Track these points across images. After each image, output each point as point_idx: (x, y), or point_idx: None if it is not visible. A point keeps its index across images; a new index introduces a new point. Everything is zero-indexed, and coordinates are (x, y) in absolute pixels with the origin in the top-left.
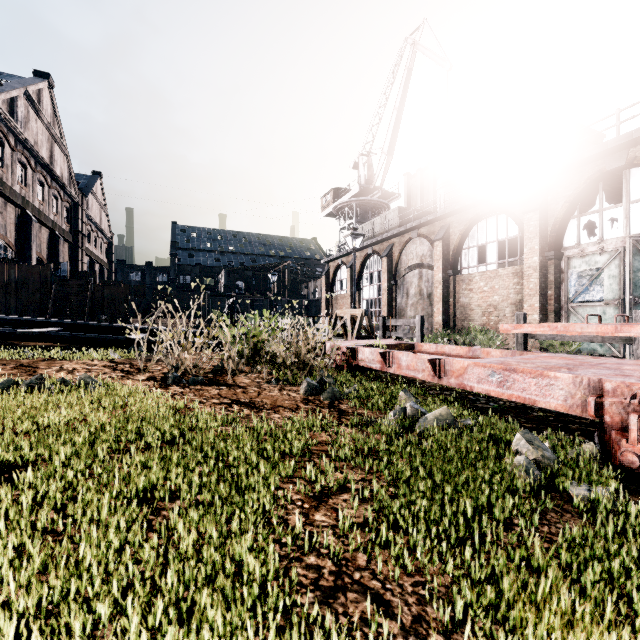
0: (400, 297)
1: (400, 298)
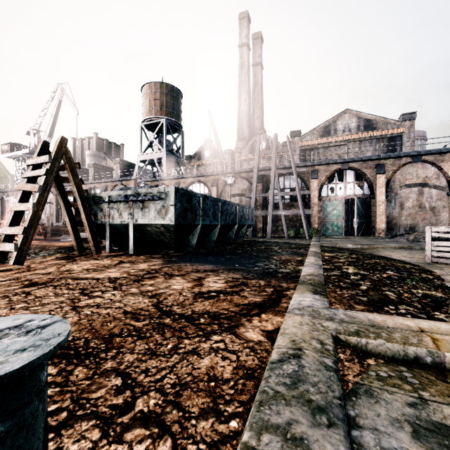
0: (43, 214)
1: (43, 215)
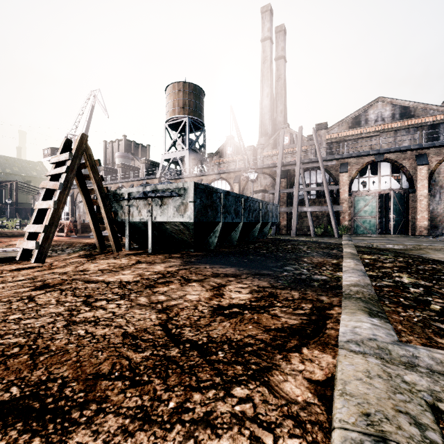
0: (77, 212)
1: (77, 213)
